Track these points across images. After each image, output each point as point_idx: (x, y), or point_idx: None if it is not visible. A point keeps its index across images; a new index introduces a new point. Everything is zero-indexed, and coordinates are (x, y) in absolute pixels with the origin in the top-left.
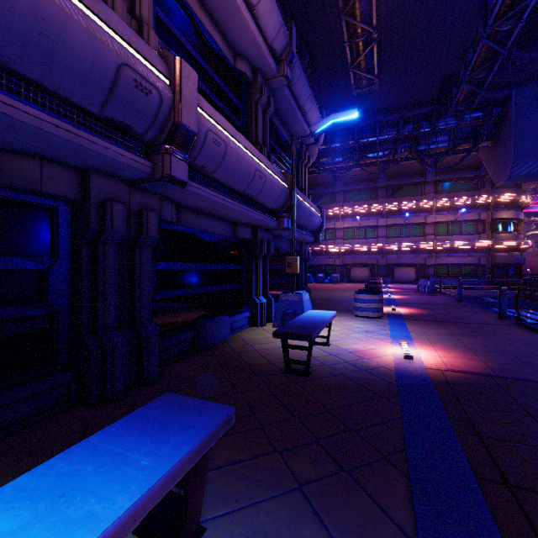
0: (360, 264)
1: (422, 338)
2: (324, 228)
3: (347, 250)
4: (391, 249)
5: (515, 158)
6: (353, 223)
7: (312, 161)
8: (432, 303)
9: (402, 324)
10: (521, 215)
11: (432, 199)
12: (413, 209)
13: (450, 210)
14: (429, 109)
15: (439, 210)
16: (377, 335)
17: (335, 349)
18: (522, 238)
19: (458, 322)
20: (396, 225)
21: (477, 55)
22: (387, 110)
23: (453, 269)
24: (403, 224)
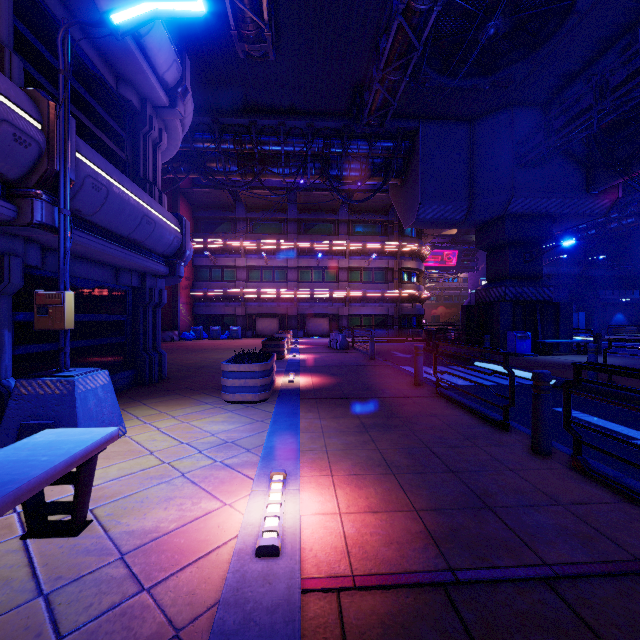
0: (267, 314)
1: (317, 448)
2: (222, 265)
3: (252, 296)
4: (303, 296)
5: (422, 199)
6: (259, 261)
7: (176, 147)
8: (343, 364)
9: (293, 414)
10: (422, 266)
11: (346, 241)
12: (326, 251)
13: (363, 255)
14: (340, 124)
15: (352, 254)
16: (237, 455)
17: (87, 547)
18: (423, 289)
19: (372, 397)
20: (309, 268)
21: (391, 41)
22: (294, 112)
23: (365, 320)
24: (317, 268)
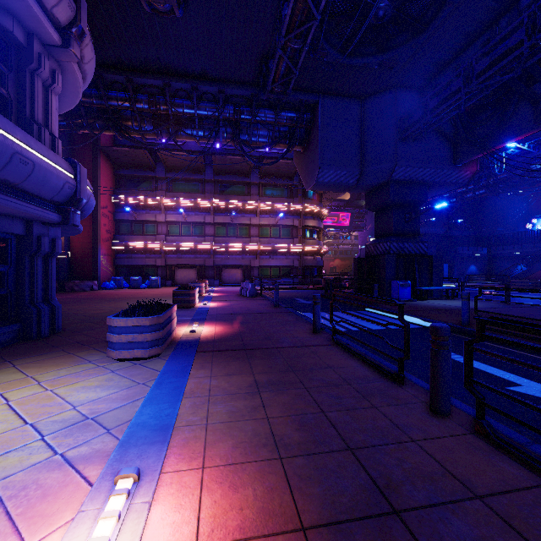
0: (186, 265)
1: (197, 421)
2: (143, 220)
3: (171, 249)
4: (219, 249)
5: (321, 164)
6: (178, 217)
7: (77, 94)
8: (249, 311)
9: (182, 373)
10: (322, 225)
11: (257, 201)
12: (240, 209)
13: (272, 214)
14: (249, 92)
15: (262, 213)
16: (90, 440)
17: None
18: (322, 244)
19: (270, 347)
20: (224, 224)
21: (292, 7)
22: (206, 78)
23: (274, 270)
24: (231, 224)
